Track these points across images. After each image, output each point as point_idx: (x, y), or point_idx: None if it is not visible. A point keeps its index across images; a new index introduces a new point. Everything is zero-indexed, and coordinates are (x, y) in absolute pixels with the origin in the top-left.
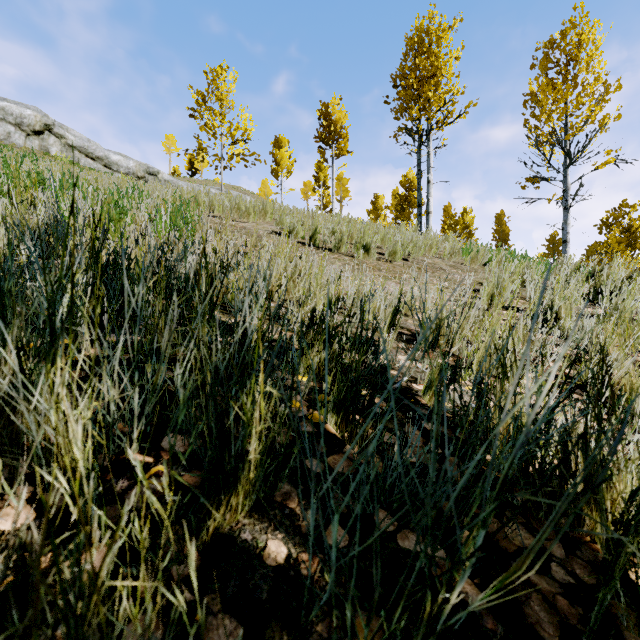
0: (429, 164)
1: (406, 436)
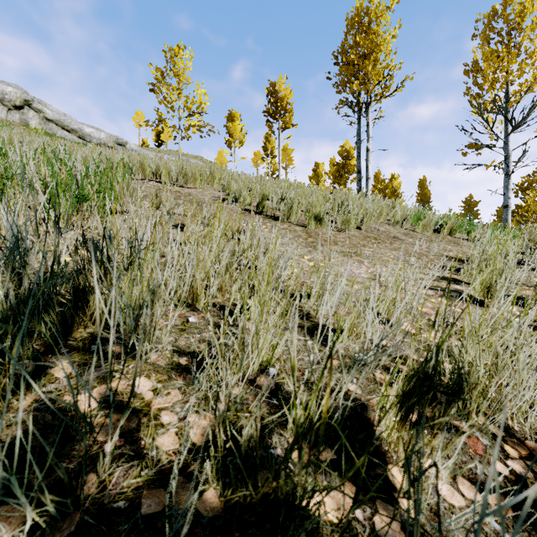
0: (368, 134)
1: None
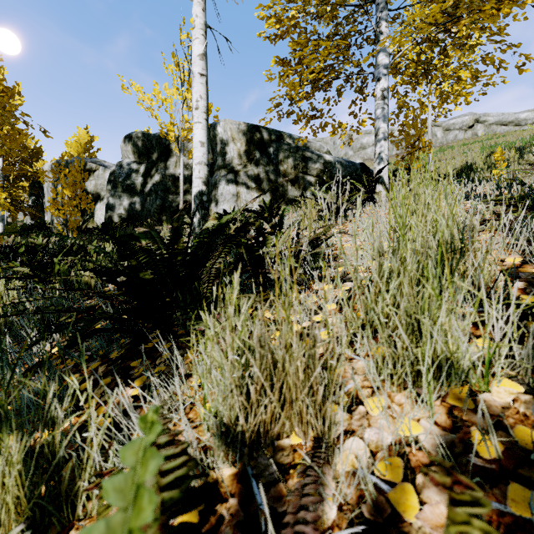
0: None
1: None
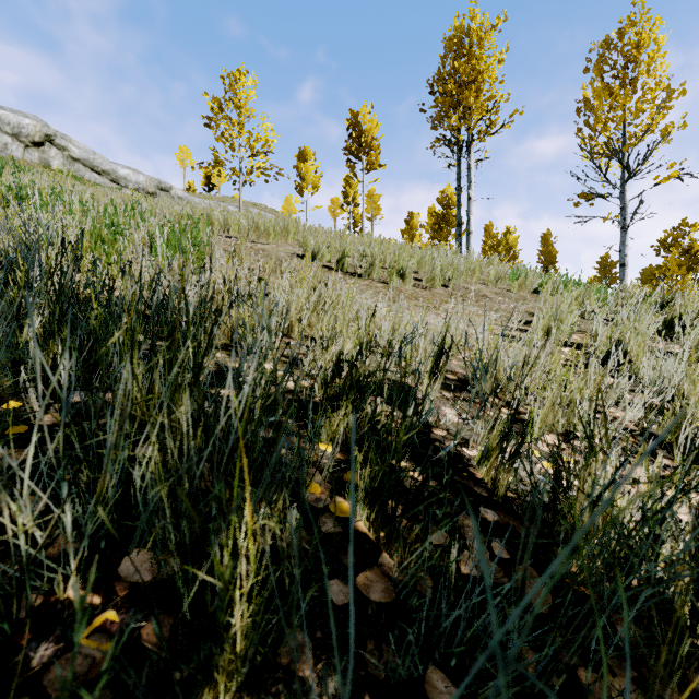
0: (470, 179)
1: (461, 533)
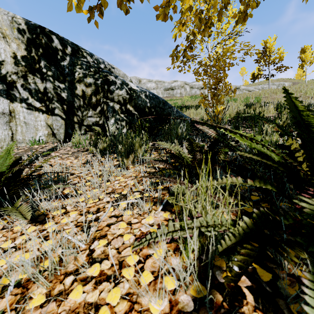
0: None
1: None
